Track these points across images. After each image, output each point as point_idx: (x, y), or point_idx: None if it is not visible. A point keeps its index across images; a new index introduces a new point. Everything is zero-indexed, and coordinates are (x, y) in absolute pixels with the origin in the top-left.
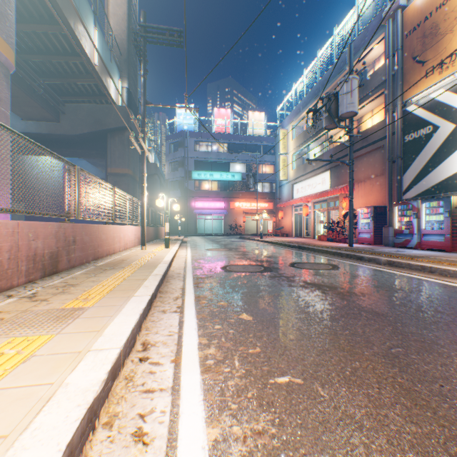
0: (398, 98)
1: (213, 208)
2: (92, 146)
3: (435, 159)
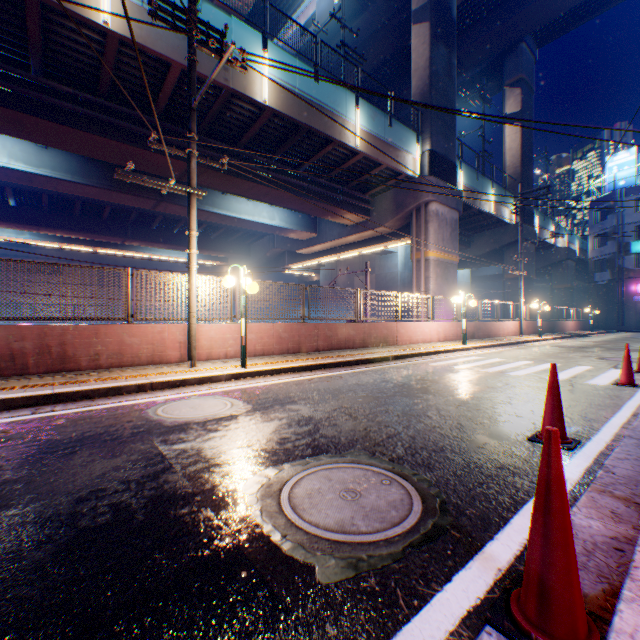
0: None
1: None
2: (491, 258)
3: None
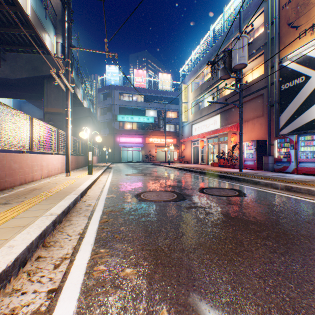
0: (276, 56)
1: (133, 142)
2: (31, 90)
3: (308, 102)
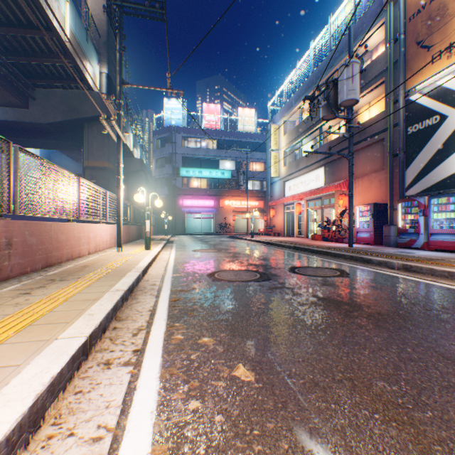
0: (400, 87)
1: (202, 206)
2: (67, 137)
3: (443, 152)
